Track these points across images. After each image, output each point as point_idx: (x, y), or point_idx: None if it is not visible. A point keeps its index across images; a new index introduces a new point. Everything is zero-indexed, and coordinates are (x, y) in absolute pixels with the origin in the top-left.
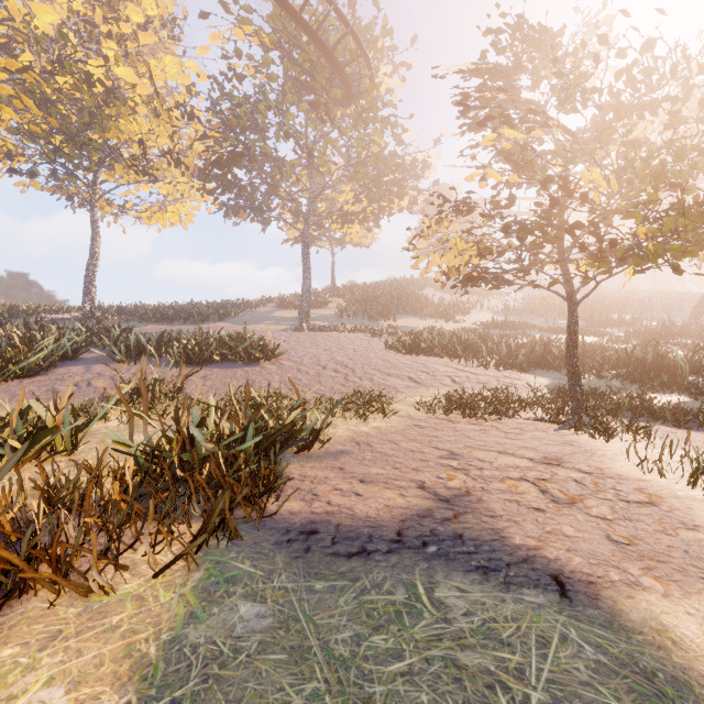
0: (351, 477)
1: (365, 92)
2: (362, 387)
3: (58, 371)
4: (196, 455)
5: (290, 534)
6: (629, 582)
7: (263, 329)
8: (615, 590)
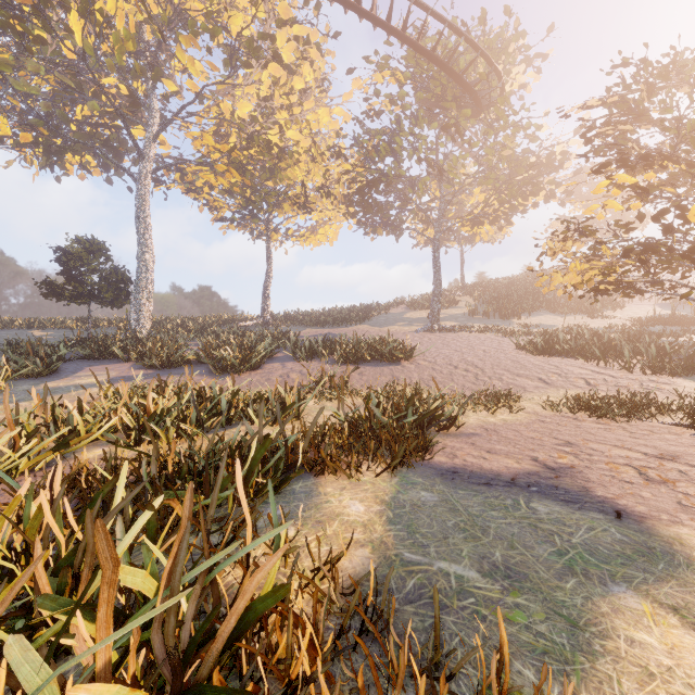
0: (480, 449)
1: (495, 106)
2: (491, 386)
3: (267, 366)
4: (379, 424)
5: (442, 471)
6: (674, 521)
7: (397, 330)
8: (659, 522)
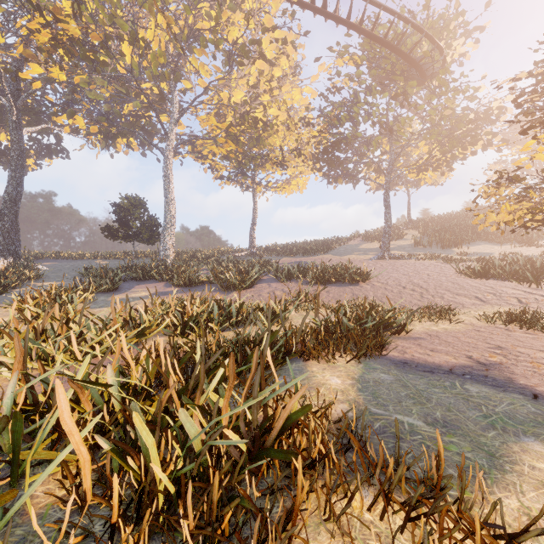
0: (425, 349)
1: (438, 76)
2: (434, 302)
3: (258, 286)
4: (347, 327)
5: (395, 362)
6: None
7: (355, 258)
8: None
